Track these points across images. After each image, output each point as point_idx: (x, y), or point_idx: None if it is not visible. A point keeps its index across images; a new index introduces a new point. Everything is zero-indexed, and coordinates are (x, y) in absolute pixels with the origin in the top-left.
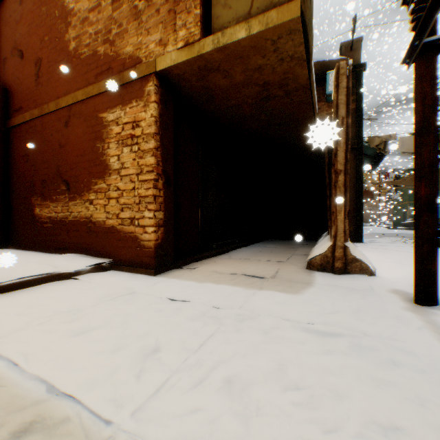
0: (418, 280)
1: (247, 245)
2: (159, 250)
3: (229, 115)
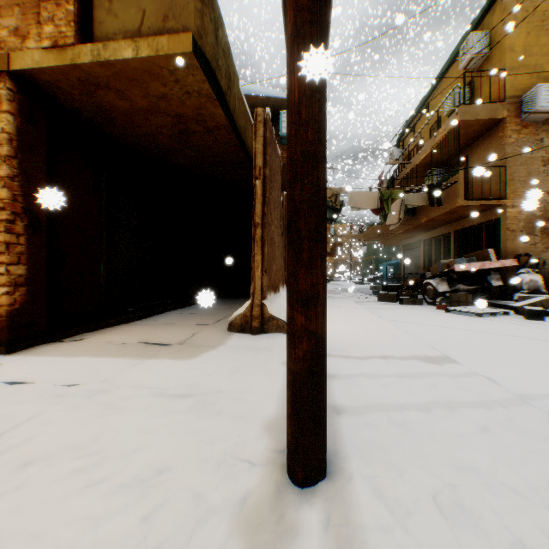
0: None
1: (184, 306)
2: (18, 319)
3: (144, 144)
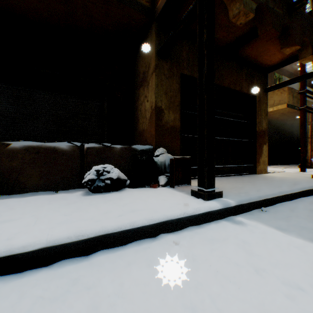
0: None
1: (281, 164)
2: None
3: (269, 118)
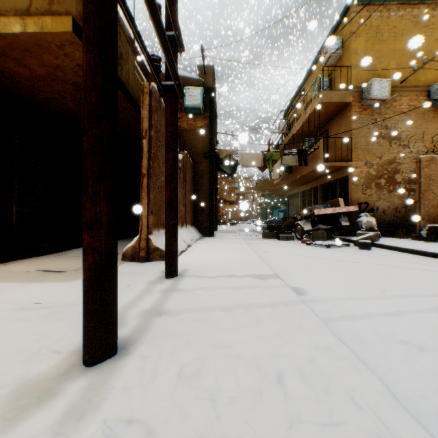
0: (165, 259)
1: None
2: None
3: (54, 106)
